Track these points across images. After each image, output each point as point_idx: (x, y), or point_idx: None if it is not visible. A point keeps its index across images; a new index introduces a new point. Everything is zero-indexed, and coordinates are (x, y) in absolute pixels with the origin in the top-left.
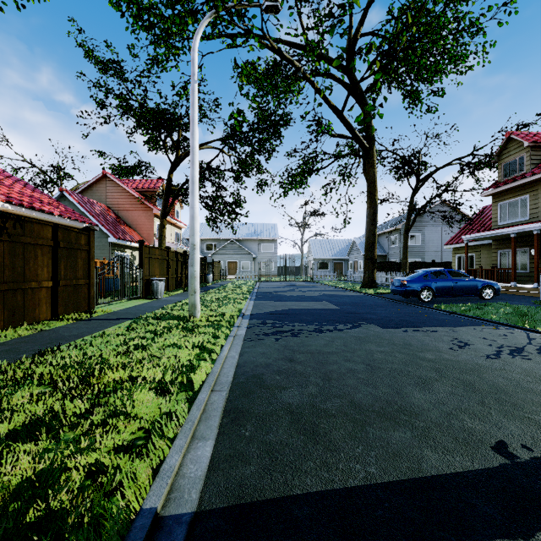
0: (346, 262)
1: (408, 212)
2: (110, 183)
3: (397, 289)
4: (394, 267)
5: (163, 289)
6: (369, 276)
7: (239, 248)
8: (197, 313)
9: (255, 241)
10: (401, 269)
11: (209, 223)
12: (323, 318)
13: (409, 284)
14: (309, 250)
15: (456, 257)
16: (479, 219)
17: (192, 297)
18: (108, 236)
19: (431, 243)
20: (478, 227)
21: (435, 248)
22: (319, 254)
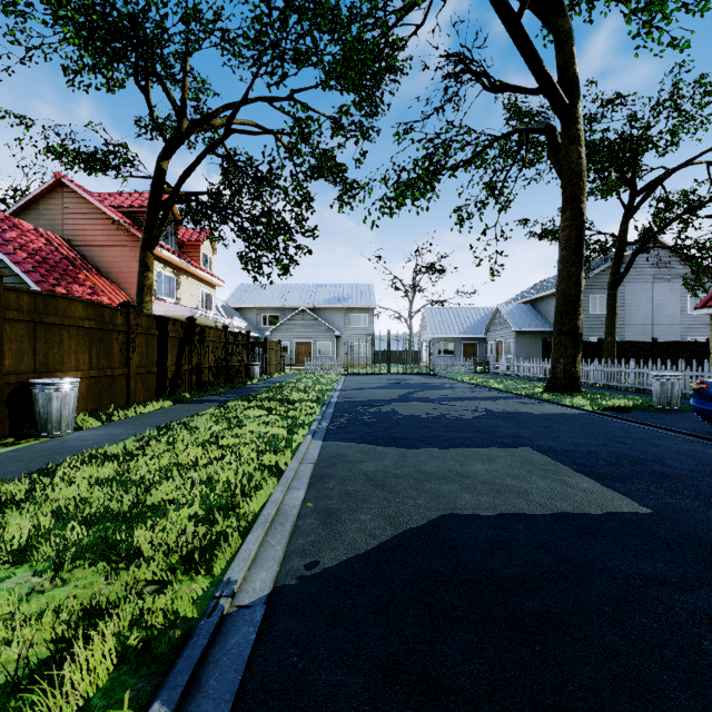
0: (481, 343)
1: (618, 249)
2: (70, 195)
3: None
4: (584, 351)
5: (70, 409)
6: (567, 369)
7: (314, 320)
8: None
9: (340, 310)
10: (604, 354)
11: (246, 266)
12: None
13: None
14: (423, 325)
15: None
16: None
17: None
18: (31, 286)
19: (635, 309)
20: None
21: (642, 318)
22: (439, 331)
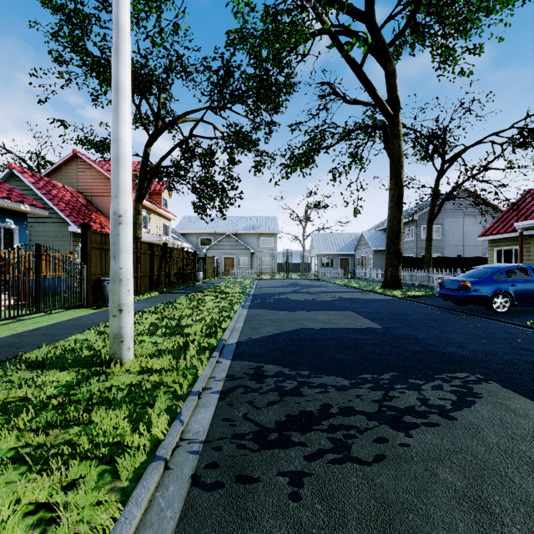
0: (352, 258)
1: (433, 198)
2: (82, 164)
3: (453, 294)
4: (413, 263)
5: None
6: (393, 274)
7: (236, 242)
8: (125, 351)
9: (254, 235)
10: (424, 265)
11: (196, 210)
12: (371, 356)
13: (475, 287)
14: (312, 245)
15: (495, 251)
16: (524, 204)
17: (114, 320)
18: (69, 224)
19: (452, 235)
20: (524, 214)
21: (456, 241)
22: (322, 249)
